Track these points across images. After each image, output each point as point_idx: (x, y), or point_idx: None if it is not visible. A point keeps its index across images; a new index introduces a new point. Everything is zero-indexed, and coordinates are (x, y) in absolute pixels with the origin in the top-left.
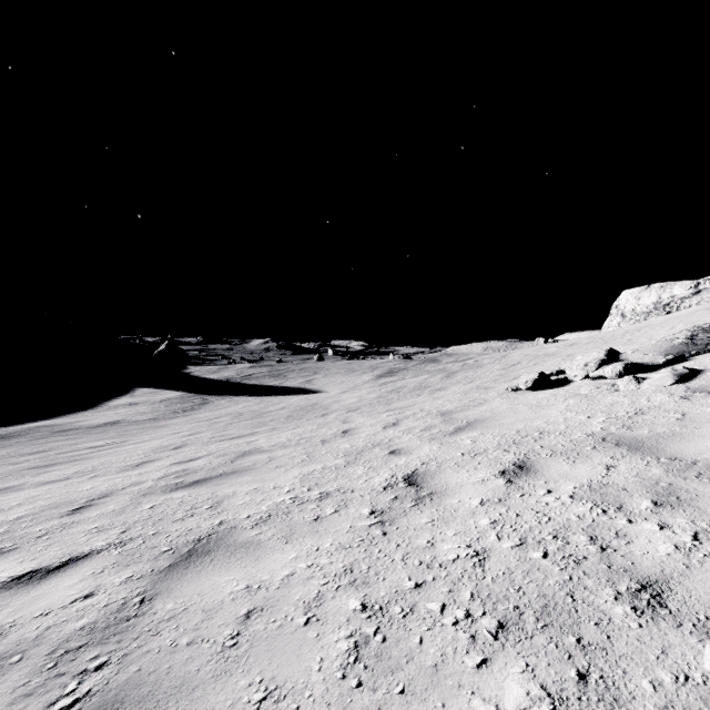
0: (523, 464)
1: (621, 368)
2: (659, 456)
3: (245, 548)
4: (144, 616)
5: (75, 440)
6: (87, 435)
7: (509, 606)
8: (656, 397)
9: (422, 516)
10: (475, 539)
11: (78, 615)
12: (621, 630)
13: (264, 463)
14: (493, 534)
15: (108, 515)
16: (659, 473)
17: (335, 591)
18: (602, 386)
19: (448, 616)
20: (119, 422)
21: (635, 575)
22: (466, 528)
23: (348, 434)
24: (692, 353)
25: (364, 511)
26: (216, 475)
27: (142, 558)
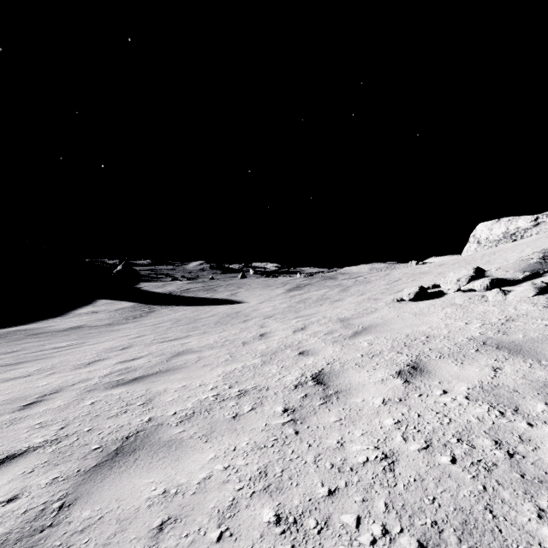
0: (416, 365)
1: (488, 283)
2: (540, 359)
3: (168, 447)
4: (59, 526)
5: (44, 342)
6: (54, 337)
7: (426, 521)
8: (522, 306)
9: (330, 414)
10: (382, 440)
11: None
12: None
13: (194, 362)
14: (398, 435)
15: (53, 410)
16: (544, 375)
17: (249, 499)
18: (474, 297)
19: (365, 532)
20: (81, 326)
21: None
22: (372, 428)
23: (265, 337)
24: (546, 270)
25: (278, 409)
26: (153, 373)
27: (72, 457)
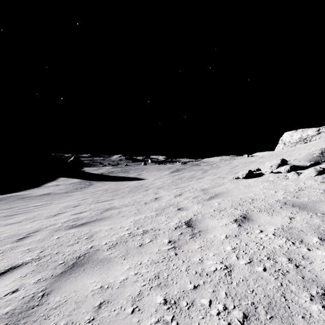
0: (245, 216)
1: (289, 168)
2: (316, 212)
3: (102, 262)
4: (42, 305)
5: (28, 202)
6: (34, 200)
7: (248, 302)
8: (308, 182)
9: (195, 244)
10: (224, 258)
11: (6, 304)
12: (319, 322)
13: (116, 214)
14: (234, 255)
15: (35, 242)
16: (319, 221)
17: (149, 290)
18: (280, 176)
19: (214, 308)
20: (50, 193)
21: (319, 284)
22: (219, 252)
23: (158, 199)
24: (323, 160)
25: (165, 241)
26: (92, 220)
27: (48, 268)
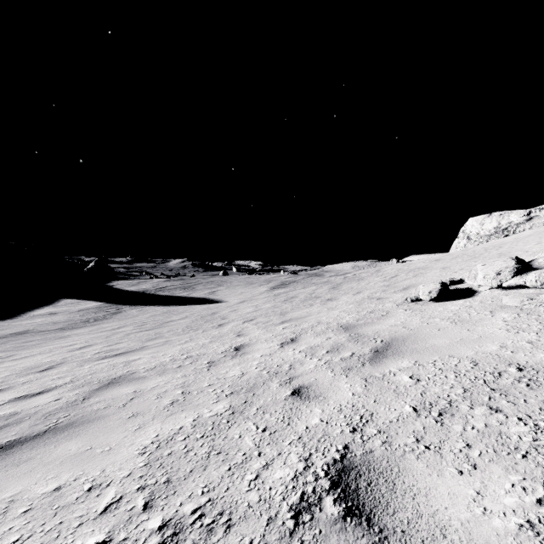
0: None
1: None
2: None
3: None
4: None
5: None
6: None
7: None
8: None
9: None
10: None
11: None
12: None
13: (121, 404)
14: None
15: None
16: None
17: None
18: (538, 297)
19: None
20: (26, 332)
21: None
22: None
23: (241, 352)
24: None
25: None
26: (38, 432)
27: None
